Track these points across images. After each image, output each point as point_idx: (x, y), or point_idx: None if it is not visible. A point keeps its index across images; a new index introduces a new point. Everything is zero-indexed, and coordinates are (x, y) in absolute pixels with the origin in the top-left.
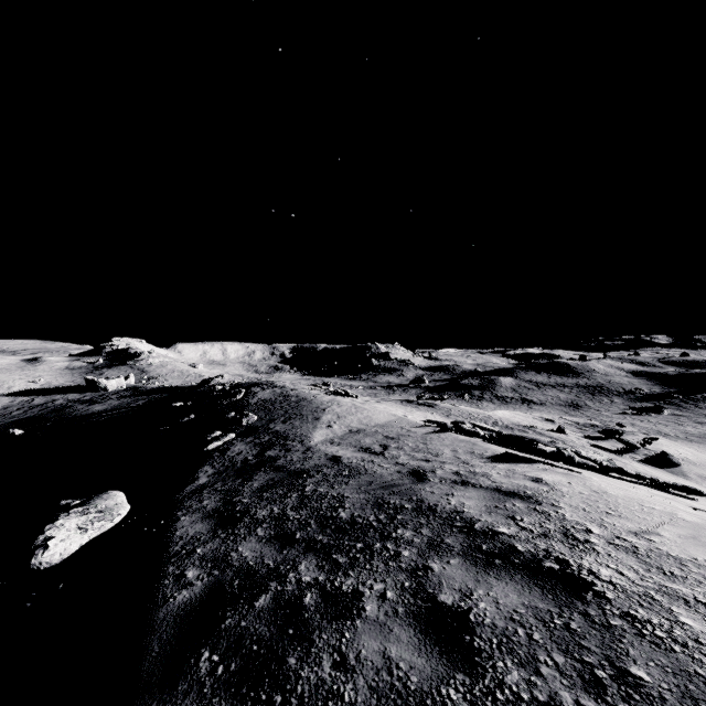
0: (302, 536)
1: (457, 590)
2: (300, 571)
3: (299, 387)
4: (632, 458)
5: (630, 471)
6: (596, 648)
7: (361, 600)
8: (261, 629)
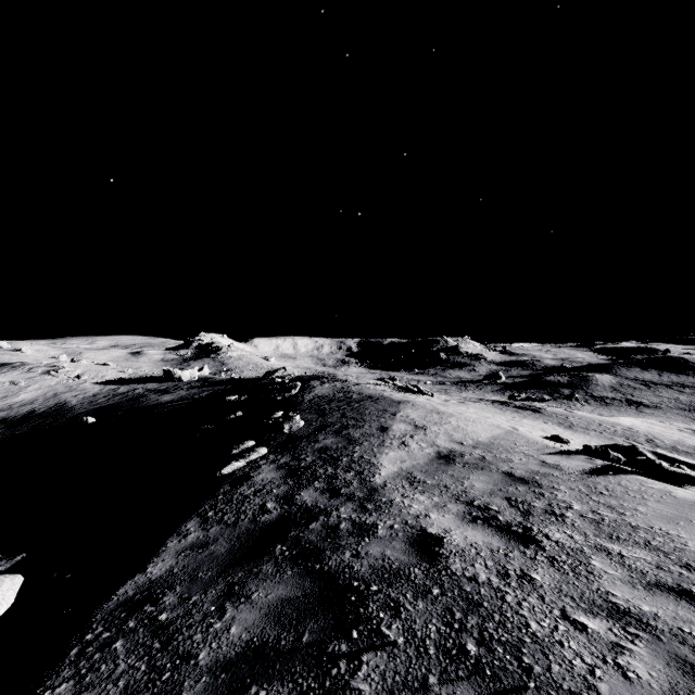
0: None
1: None
2: None
3: (363, 382)
4: None
5: None
6: None
7: None
8: None
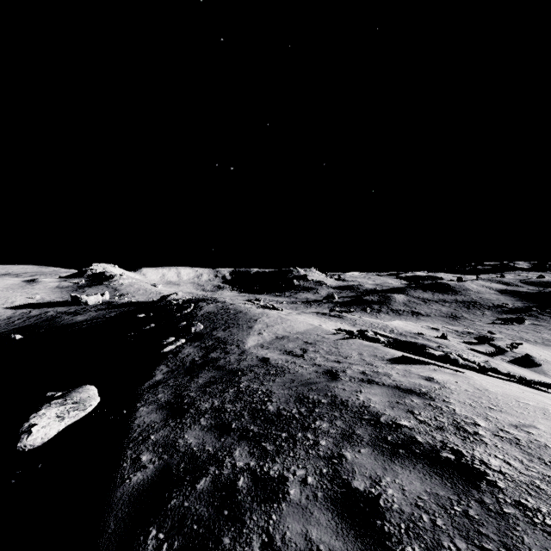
0: (237, 426)
1: (367, 477)
2: (235, 457)
3: (236, 302)
4: (502, 359)
5: (503, 371)
6: (493, 535)
7: (286, 485)
8: (201, 509)
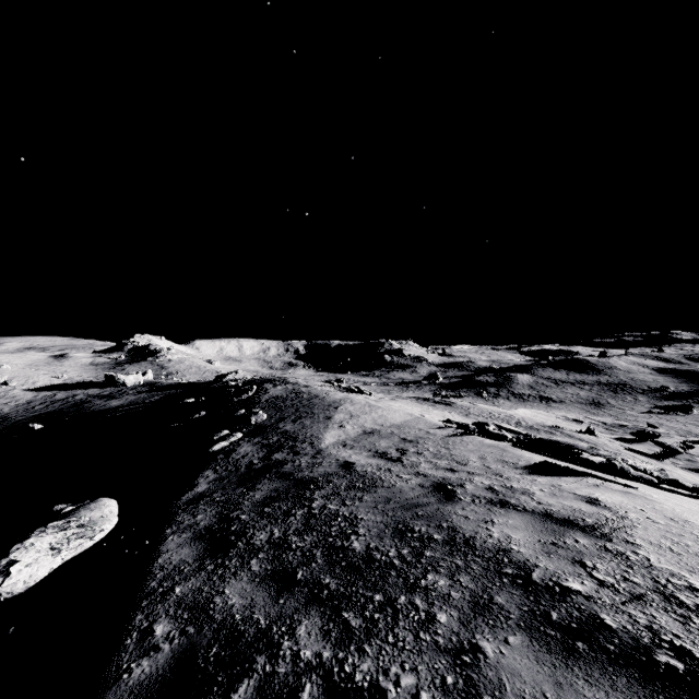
0: (305, 576)
1: None
2: (298, 639)
3: (312, 384)
4: (673, 464)
5: (686, 484)
6: None
7: None
8: None
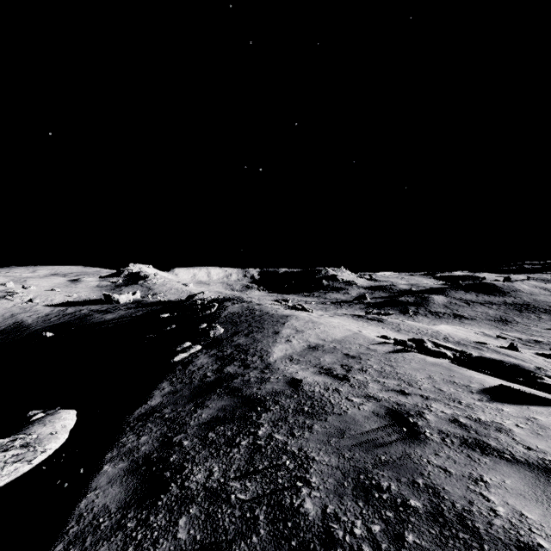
0: None
1: None
2: None
3: (263, 302)
4: None
5: None
6: None
7: None
8: None
